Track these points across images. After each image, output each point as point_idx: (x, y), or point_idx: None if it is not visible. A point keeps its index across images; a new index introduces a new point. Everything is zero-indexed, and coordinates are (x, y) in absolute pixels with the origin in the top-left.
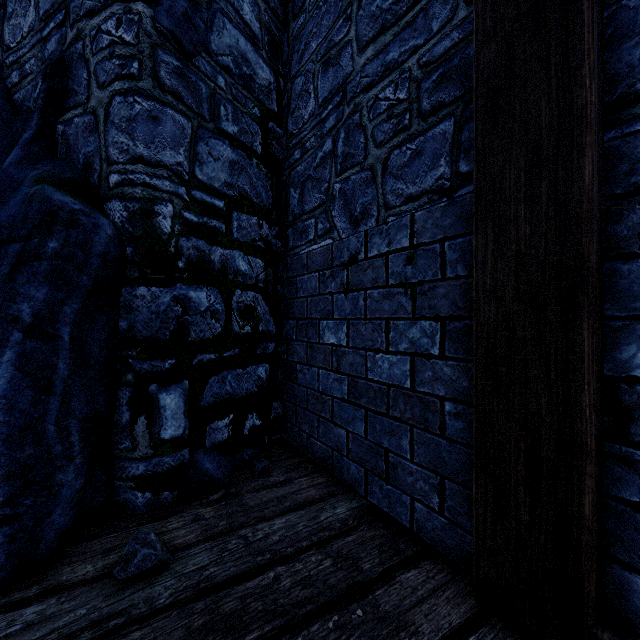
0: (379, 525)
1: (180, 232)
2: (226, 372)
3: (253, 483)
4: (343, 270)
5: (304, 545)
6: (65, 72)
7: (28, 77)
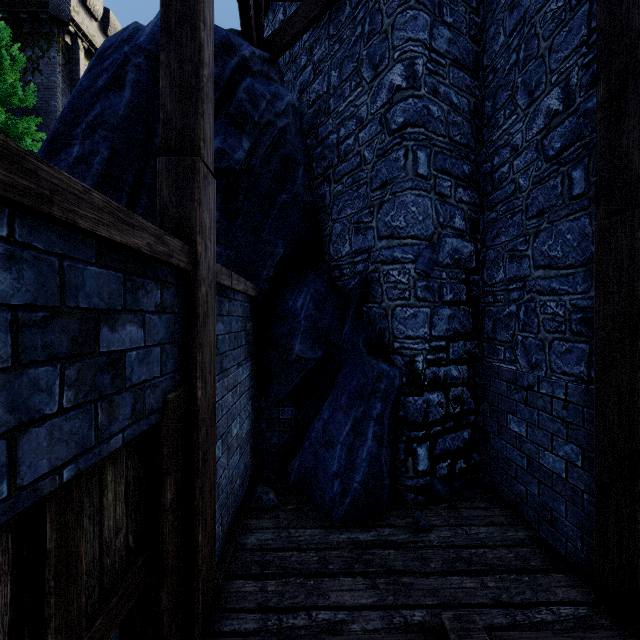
0: (545, 549)
1: (425, 367)
2: (446, 436)
3: (464, 503)
4: (523, 391)
5: (498, 544)
6: (368, 284)
7: (345, 277)
